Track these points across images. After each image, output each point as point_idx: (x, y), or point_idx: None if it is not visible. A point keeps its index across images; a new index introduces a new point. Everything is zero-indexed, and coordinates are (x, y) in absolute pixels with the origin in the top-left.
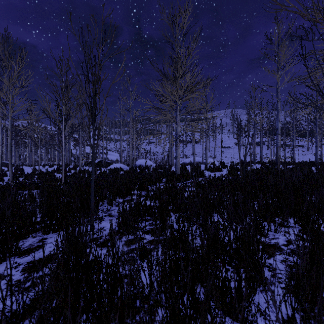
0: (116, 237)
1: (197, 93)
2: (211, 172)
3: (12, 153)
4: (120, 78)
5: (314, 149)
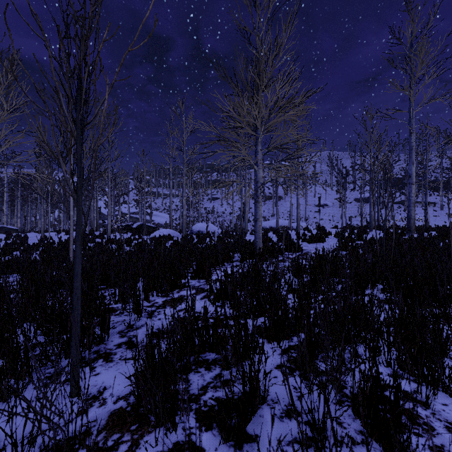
0: (123, 438)
1: (293, 112)
2: (309, 243)
3: (18, 213)
4: (146, 39)
5: (450, 207)
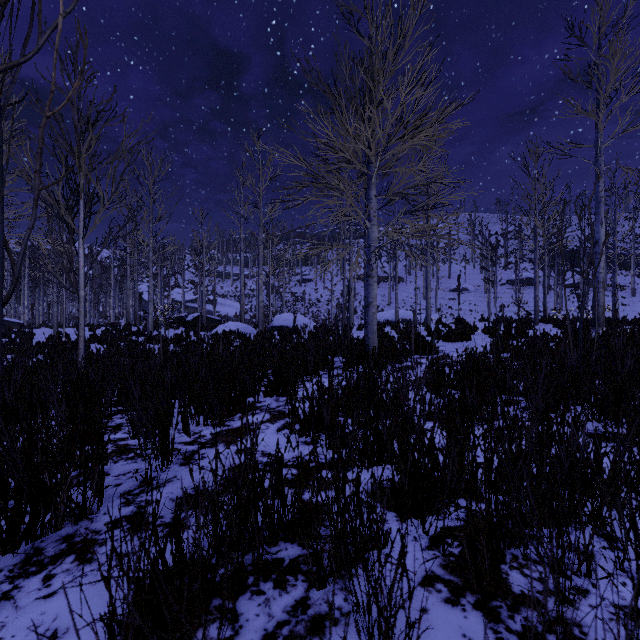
0: None
1: (427, 133)
2: (447, 341)
3: (25, 301)
4: None
5: None
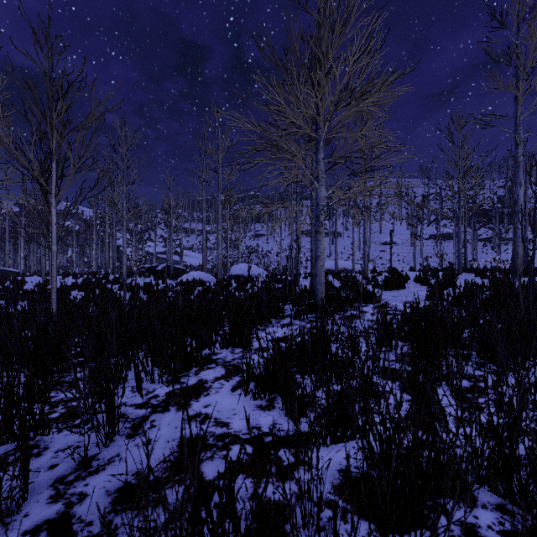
0: None
1: (373, 99)
2: (384, 290)
3: (21, 253)
4: None
5: None
